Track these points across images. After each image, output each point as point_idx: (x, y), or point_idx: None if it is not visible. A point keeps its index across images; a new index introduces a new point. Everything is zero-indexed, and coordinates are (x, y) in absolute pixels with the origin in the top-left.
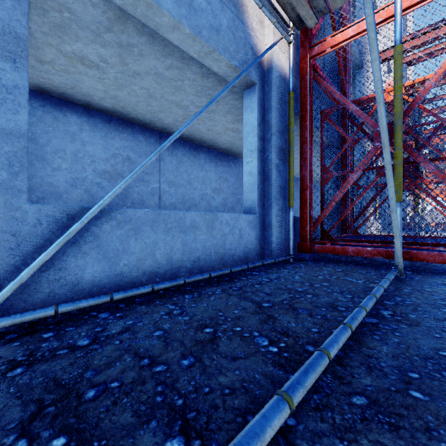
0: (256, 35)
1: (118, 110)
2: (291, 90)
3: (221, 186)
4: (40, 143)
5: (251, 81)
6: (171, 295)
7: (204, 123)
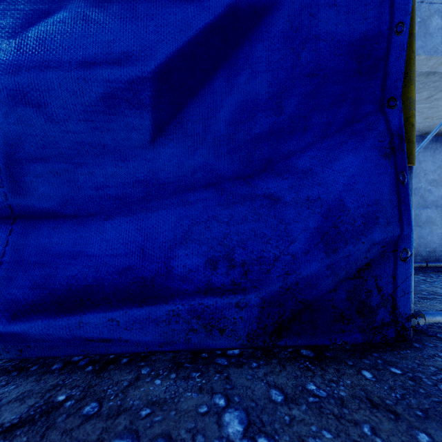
0: None
1: None
2: None
3: (441, 176)
4: None
5: None
6: (414, 272)
7: (421, 114)
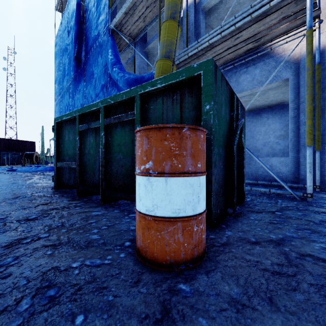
0: (288, 50)
1: (282, 102)
2: (316, 64)
3: None
4: (252, 131)
5: (285, 80)
6: None
7: None
